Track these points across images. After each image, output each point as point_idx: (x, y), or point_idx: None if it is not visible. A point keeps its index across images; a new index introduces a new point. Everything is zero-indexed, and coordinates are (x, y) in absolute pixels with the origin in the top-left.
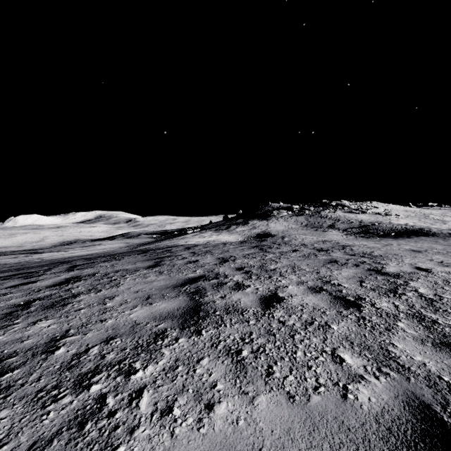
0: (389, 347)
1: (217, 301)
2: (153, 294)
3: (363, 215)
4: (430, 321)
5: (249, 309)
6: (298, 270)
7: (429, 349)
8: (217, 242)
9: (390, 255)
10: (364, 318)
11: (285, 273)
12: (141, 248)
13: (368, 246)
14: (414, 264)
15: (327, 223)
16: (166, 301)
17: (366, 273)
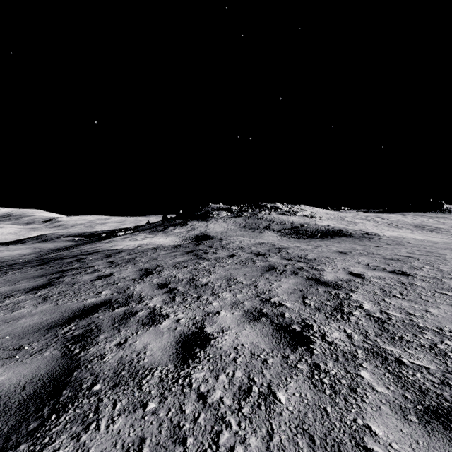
0: (366, 438)
1: (108, 354)
2: (0, 349)
3: (294, 217)
4: (395, 362)
5: (156, 368)
6: (234, 283)
7: (419, 433)
8: (151, 245)
9: (322, 258)
10: (318, 366)
11: (219, 288)
12: (50, 255)
13: (301, 248)
14: (346, 269)
15: (263, 224)
16: (14, 366)
17: (307, 284)
